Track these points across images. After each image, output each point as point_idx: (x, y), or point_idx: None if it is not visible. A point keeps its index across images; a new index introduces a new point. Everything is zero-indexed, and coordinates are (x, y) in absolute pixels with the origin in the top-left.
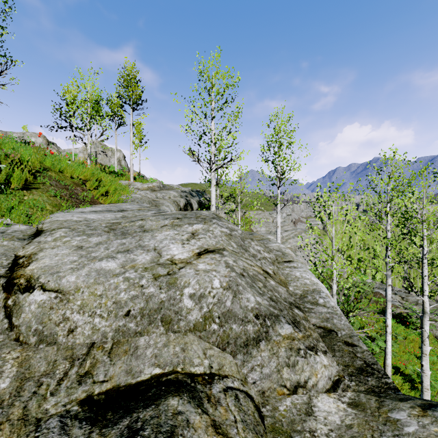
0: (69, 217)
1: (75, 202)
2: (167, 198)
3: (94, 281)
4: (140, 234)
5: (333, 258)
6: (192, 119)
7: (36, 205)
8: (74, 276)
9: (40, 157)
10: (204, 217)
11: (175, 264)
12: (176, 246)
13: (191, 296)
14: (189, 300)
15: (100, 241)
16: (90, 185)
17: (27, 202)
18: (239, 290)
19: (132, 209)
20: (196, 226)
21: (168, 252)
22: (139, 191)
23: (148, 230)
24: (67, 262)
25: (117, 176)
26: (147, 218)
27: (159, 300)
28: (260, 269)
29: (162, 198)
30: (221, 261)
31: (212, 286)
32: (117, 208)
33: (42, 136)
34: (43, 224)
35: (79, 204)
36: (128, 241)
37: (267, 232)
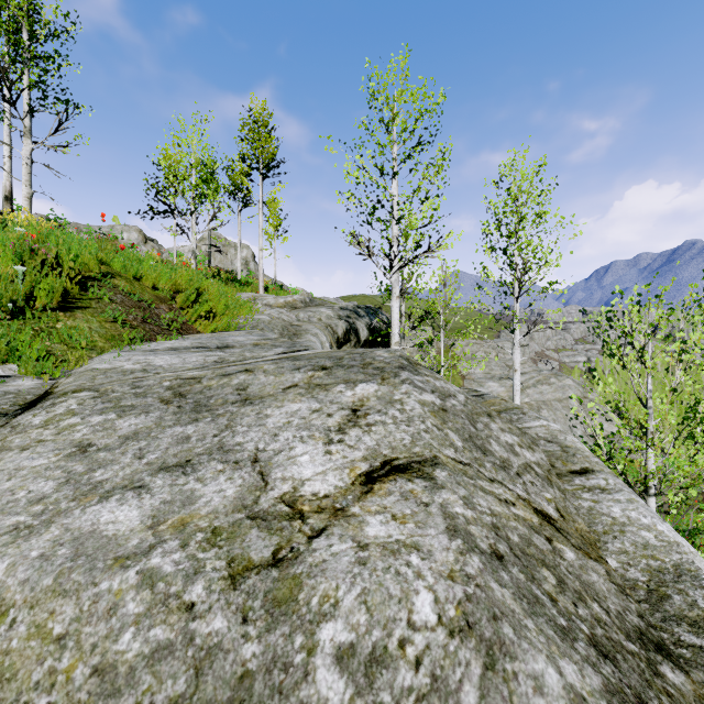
0: (119, 363)
1: (151, 330)
2: (315, 320)
3: (55, 583)
4: (233, 409)
5: (651, 443)
6: (358, 178)
7: (73, 339)
8: (6, 560)
9: (98, 253)
10: (382, 366)
11: (300, 517)
12: (309, 450)
13: (341, 657)
14: (333, 672)
15: (137, 428)
16: (182, 300)
17: (60, 332)
18: (501, 639)
19: (243, 344)
20: (363, 389)
21: (287, 469)
22: (268, 309)
23: (254, 399)
24: (19, 502)
25: (239, 285)
26: (258, 368)
27: (237, 669)
28: (529, 512)
29: (307, 320)
30: (431, 505)
31: (410, 618)
32: (218, 342)
33: (137, 230)
34: (69, 376)
35: (157, 335)
36: (198, 430)
37: (486, 375)
